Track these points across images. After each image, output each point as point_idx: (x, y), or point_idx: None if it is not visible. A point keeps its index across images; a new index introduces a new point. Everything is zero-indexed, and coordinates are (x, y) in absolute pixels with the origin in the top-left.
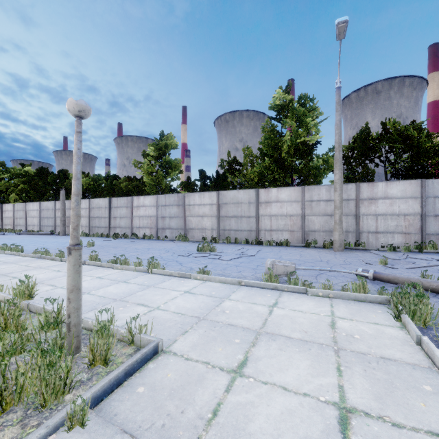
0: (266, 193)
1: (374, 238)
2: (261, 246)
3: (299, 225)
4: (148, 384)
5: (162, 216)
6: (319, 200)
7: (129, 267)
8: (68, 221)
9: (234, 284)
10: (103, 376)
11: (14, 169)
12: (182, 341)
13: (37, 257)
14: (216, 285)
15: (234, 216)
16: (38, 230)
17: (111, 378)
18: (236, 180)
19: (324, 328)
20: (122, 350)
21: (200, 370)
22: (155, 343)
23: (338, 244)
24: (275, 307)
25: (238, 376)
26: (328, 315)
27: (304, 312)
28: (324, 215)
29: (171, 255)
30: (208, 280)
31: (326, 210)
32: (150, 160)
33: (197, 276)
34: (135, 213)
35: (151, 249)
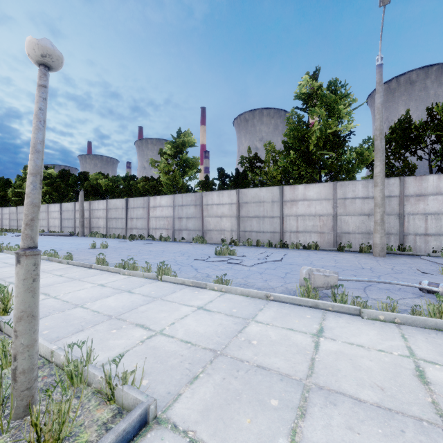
0: (291, 190)
1: (422, 241)
2: (286, 249)
3: (330, 226)
4: None
5: (178, 217)
6: (354, 198)
7: (137, 273)
8: (87, 223)
9: (260, 298)
10: None
11: None
12: (188, 399)
13: (45, 259)
14: (237, 299)
15: (255, 216)
16: (59, 231)
17: None
18: (257, 178)
19: (409, 383)
20: (94, 413)
21: None
22: (142, 408)
23: (379, 248)
24: (321, 337)
25: None
26: (405, 356)
27: (366, 348)
28: (360, 215)
29: (187, 259)
30: (228, 291)
31: (362, 208)
32: (167, 159)
33: (214, 286)
34: (151, 214)
35: (165, 251)
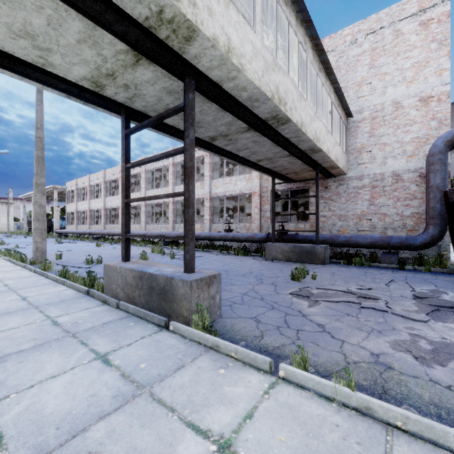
0: None
1: None
2: None
3: None
4: None
5: None
6: None
7: None
8: None
9: None
10: None
11: None
12: None
13: None
14: None
15: None
16: None
17: None
18: None
19: None
20: None
21: None
22: None
23: None
24: None
25: None
26: None
27: None
28: None
29: None
30: None
31: None
32: None
33: None
34: None
35: None
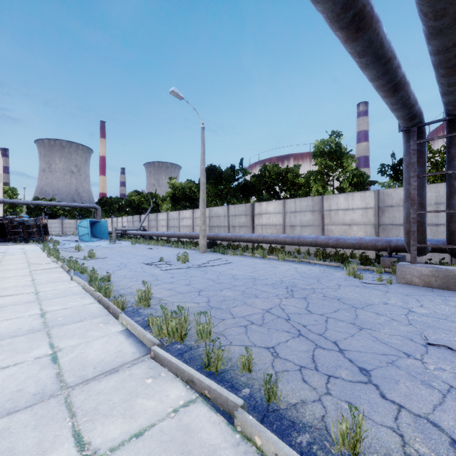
0: None
1: None
2: None
3: None
4: None
5: None
6: None
7: None
8: None
9: None
10: None
11: None
12: None
13: None
14: None
15: None
16: None
17: None
18: None
19: None
20: None
21: None
22: None
23: None
24: None
25: None
26: None
27: None
28: None
29: None
30: None
31: None
32: None
33: None
34: None
35: None
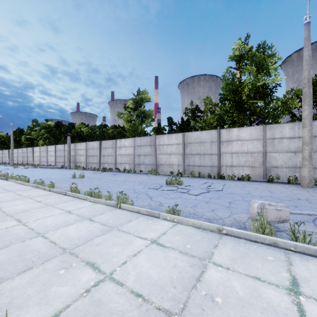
0: (227, 132)
1: None
2: (224, 180)
3: (260, 161)
4: None
5: (138, 154)
6: (281, 138)
7: (100, 201)
8: (73, 159)
9: (212, 231)
10: None
11: (42, 124)
12: None
13: (35, 186)
14: (190, 231)
15: (197, 154)
16: (54, 165)
17: None
18: (197, 124)
19: None
20: None
21: None
22: None
23: (308, 180)
24: (300, 295)
25: None
26: None
27: None
28: (287, 152)
29: (143, 187)
30: (180, 222)
31: (289, 147)
32: (129, 112)
33: (166, 216)
34: (118, 152)
35: (127, 181)
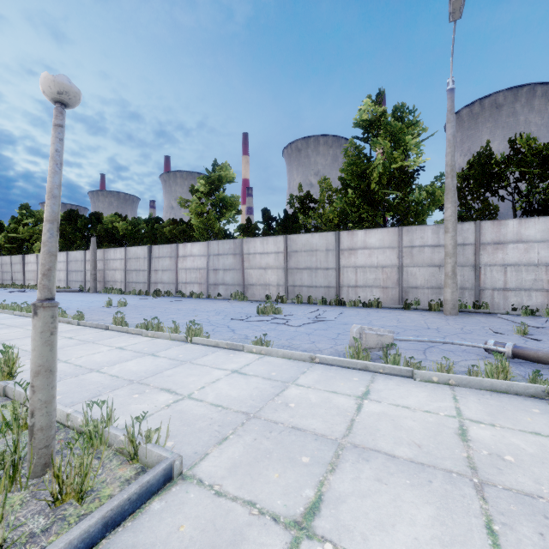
0: (350, 236)
1: (501, 297)
2: (343, 308)
3: (395, 279)
4: (142, 547)
5: (214, 268)
6: (422, 246)
7: (163, 334)
8: (100, 276)
9: (304, 360)
10: (71, 524)
11: (39, 213)
12: (216, 458)
13: None
14: (278, 362)
15: (306, 268)
16: (65, 286)
17: (72, 539)
18: (310, 221)
19: (449, 440)
20: (117, 472)
21: (238, 520)
22: (167, 463)
23: (450, 305)
24: (366, 399)
25: (304, 538)
26: (452, 416)
27: (412, 409)
28: (430, 266)
29: (222, 318)
30: (268, 354)
31: (432, 259)
32: (200, 198)
33: (252, 347)
34: (181, 265)
35: (197, 310)
